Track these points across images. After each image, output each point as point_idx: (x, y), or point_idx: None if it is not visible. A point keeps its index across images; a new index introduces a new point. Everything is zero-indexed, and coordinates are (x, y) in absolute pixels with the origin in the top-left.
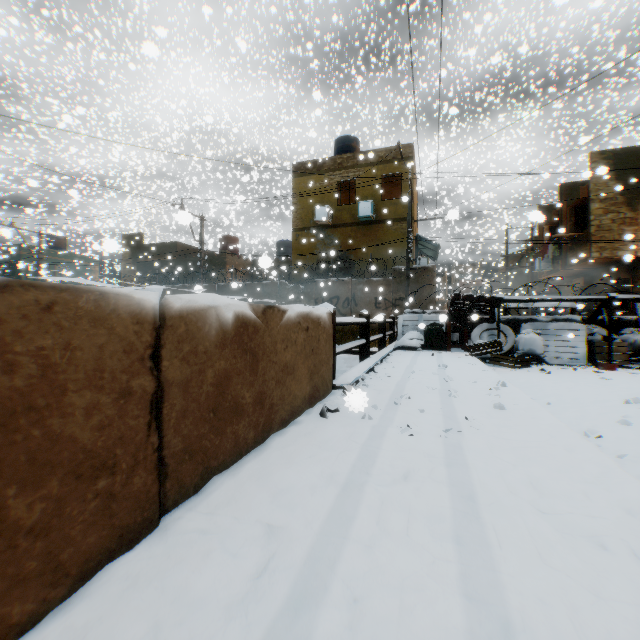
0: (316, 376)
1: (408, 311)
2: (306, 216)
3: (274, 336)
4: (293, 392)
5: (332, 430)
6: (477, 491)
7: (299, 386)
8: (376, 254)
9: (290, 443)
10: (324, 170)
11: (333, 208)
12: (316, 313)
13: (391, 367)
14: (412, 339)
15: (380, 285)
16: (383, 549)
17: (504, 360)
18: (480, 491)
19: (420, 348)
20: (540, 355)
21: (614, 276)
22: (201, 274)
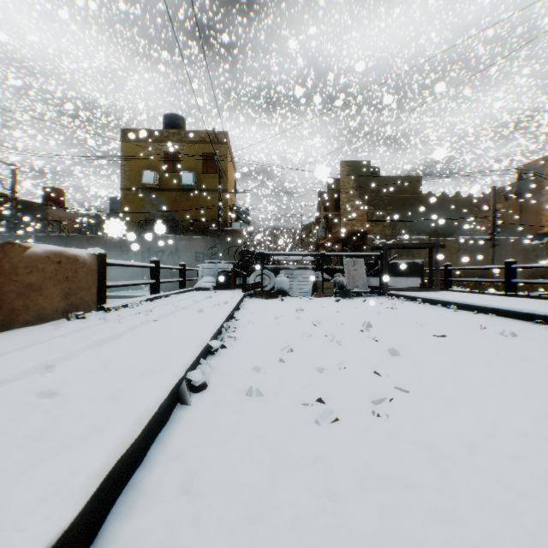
0: (74, 297)
1: (207, 261)
2: (135, 178)
3: (16, 263)
4: (42, 304)
5: (66, 325)
6: (123, 336)
7: (50, 301)
8: (198, 216)
9: (25, 331)
10: (152, 140)
11: (160, 174)
12: (73, 252)
13: (170, 299)
14: (207, 282)
15: (199, 242)
16: (35, 353)
17: (261, 294)
18: (125, 336)
19: (212, 289)
20: (287, 291)
21: (355, 243)
22: (14, 223)
